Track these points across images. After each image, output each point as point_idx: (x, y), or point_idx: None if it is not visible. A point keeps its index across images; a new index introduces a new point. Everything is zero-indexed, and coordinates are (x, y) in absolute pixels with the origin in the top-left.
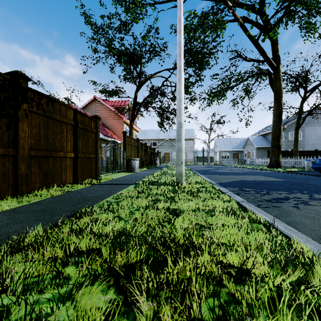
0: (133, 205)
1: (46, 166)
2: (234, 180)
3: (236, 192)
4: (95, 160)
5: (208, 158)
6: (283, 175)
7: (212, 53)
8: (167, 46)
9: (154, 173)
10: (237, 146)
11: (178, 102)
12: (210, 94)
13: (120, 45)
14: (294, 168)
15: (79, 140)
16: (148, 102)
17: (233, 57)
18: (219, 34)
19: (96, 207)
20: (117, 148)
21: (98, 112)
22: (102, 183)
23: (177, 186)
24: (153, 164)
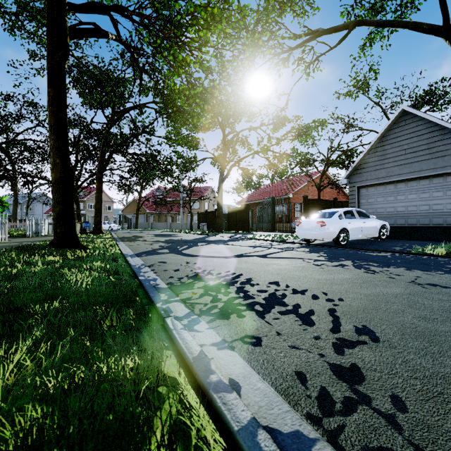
0: None
1: None
2: None
3: None
4: None
5: None
6: None
7: None
8: None
9: None
10: None
11: None
12: None
13: None
14: None
15: None
16: None
17: None
18: None
19: None
20: None
21: None
22: None
23: None
24: None
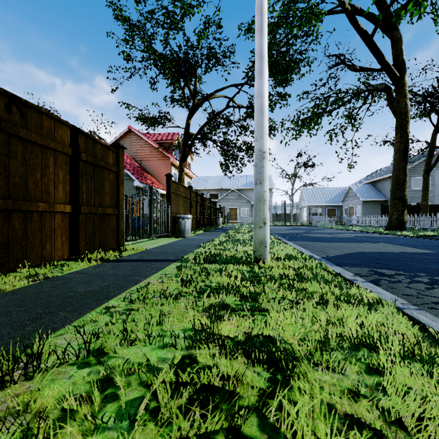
0: (163, 327)
1: (5, 229)
2: (349, 252)
3: (370, 278)
4: (116, 218)
5: (291, 216)
6: (421, 243)
7: (301, 60)
8: (234, 51)
9: (215, 239)
10: (333, 198)
11: (258, 113)
12: (298, 121)
13: (163, 47)
14: (428, 230)
15: (84, 182)
16: (206, 134)
17: (333, 65)
18: (313, 29)
19: (68, 333)
20: (155, 199)
21: (134, 149)
22: (123, 258)
23: (258, 265)
24: (214, 225)
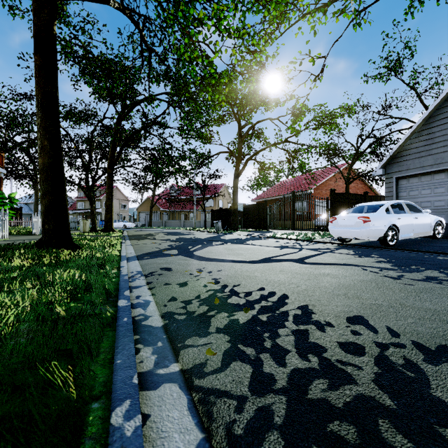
0: None
1: None
2: None
3: None
4: None
5: None
6: None
7: None
8: None
9: None
10: None
11: None
12: None
13: None
14: None
15: None
16: None
17: None
18: None
19: None
20: None
21: None
22: None
23: None
24: None
